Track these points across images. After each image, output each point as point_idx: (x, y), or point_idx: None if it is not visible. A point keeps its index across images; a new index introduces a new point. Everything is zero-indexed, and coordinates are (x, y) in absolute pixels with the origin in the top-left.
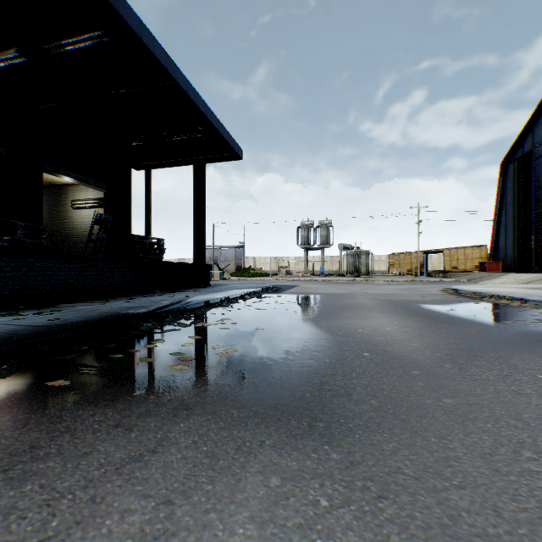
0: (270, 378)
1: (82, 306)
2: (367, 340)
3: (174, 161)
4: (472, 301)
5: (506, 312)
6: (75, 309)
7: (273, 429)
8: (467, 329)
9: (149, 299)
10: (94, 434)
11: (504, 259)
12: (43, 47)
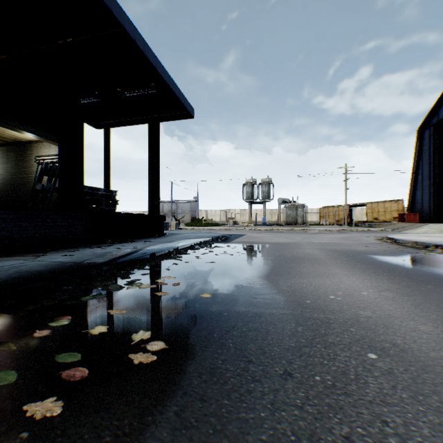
0: None
1: (7, 262)
2: (353, 318)
3: (130, 120)
4: (419, 251)
5: None
6: None
7: None
8: None
9: (93, 251)
10: None
11: (420, 211)
12: None
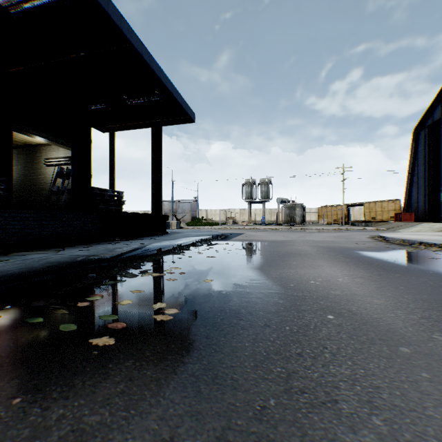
0: (217, 361)
1: (34, 255)
2: (325, 295)
3: (134, 124)
4: (404, 248)
5: None
6: (24, 258)
7: None
8: (422, 280)
9: (105, 247)
10: None
11: (416, 211)
12: (0, 4)
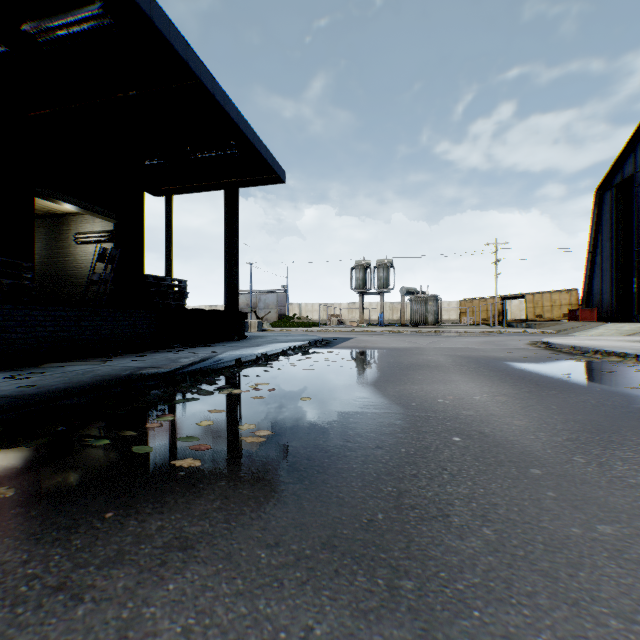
0: (321, 482)
1: (74, 367)
2: (454, 416)
3: (200, 185)
4: (573, 357)
5: (623, 373)
6: (64, 371)
7: (328, 597)
8: (582, 399)
9: (165, 356)
10: (12, 610)
11: (599, 306)
12: (26, 31)
